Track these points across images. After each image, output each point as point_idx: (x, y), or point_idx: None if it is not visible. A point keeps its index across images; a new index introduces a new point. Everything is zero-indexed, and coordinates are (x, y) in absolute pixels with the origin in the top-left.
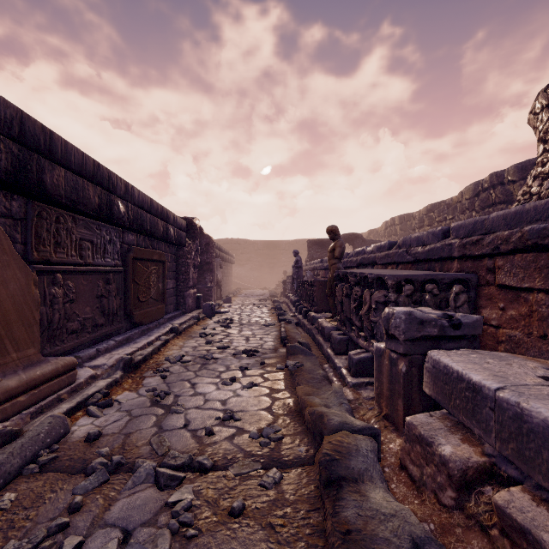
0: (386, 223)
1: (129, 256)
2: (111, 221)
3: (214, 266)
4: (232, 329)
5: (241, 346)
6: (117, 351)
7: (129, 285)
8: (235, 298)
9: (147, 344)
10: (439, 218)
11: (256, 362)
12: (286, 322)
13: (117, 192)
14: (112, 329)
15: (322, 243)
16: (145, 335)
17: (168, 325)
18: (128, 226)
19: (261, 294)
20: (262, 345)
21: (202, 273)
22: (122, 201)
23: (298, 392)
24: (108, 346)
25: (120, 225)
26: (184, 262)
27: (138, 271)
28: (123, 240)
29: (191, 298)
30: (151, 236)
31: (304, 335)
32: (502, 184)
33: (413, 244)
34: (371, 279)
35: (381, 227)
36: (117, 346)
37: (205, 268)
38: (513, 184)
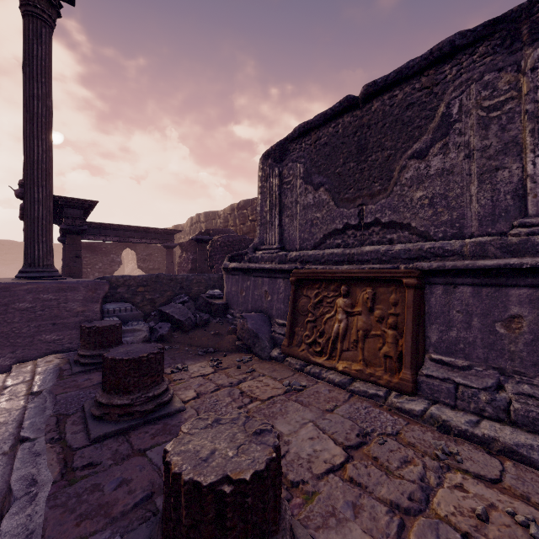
0: None
1: None
2: None
3: None
4: None
5: None
6: None
7: None
8: None
9: None
10: None
11: None
12: None
13: None
14: None
15: None
16: None
17: None
18: None
19: None
20: None
21: None
22: None
23: None
24: None
25: None
26: None
27: None
28: None
29: None
30: None
31: None
32: None
33: None
34: None
35: None
36: None
37: None
38: None
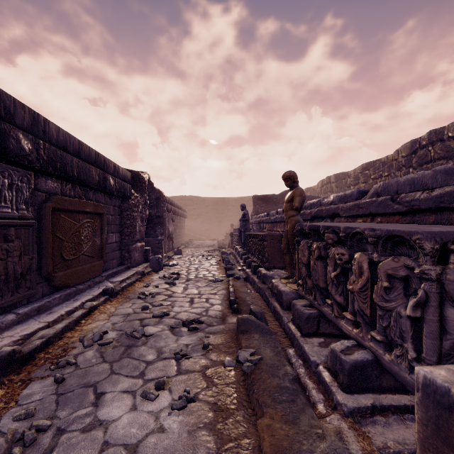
0: (322, 181)
1: (45, 206)
2: (6, 159)
3: (164, 219)
4: (177, 287)
5: (183, 313)
6: (14, 330)
7: (46, 241)
8: (186, 249)
9: (67, 313)
10: (374, 175)
11: (197, 342)
12: (234, 278)
13: (15, 121)
14: (15, 299)
15: (267, 198)
16: (69, 300)
17: (105, 284)
18: (39, 169)
19: (210, 245)
20: (207, 310)
21: (152, 226)
22: (26, 134)
23: (264, 442)
24: (0, 325)
25: (25, 166)
26: (129, 214)
27: (62, 224)
28: (38, 187)
29: (138, 251)
30: (82, 184)
31: (254, 296)
32: (441, 140)
33: (404, 189)
34: (375, 237)
35: (317, 185)
36: (18, 321)
37: (156, 222)
38: (453, 140)
